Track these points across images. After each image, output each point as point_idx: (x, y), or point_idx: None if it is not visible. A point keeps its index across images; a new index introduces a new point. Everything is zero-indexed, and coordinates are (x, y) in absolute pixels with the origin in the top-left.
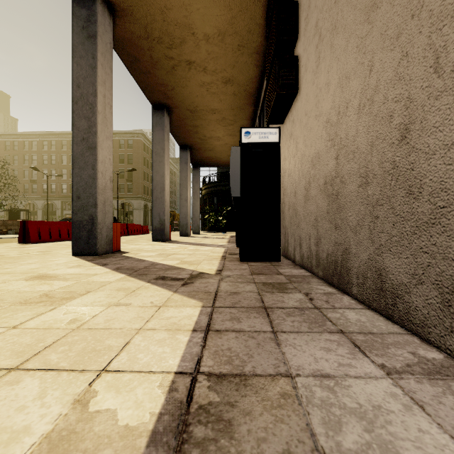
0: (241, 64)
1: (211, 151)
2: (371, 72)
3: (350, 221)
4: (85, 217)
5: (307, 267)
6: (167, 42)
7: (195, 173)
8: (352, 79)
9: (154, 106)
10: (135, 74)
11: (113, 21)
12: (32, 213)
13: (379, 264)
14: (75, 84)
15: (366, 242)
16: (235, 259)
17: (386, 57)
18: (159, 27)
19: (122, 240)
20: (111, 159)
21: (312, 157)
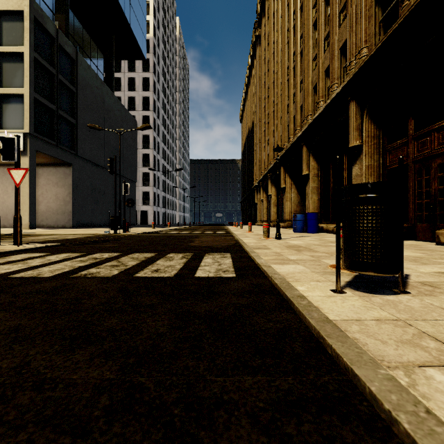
0: None
1: None
2: (3, 208)
3: None
4: None
5: None
6: None
7: None
8: (0, 207)
9: None
10: None
11: None
12: None
13: (4, 224)
14: None
15: (2, 222)
16: None
17: (5, 208)
18: None
19: None
20: None
21: None
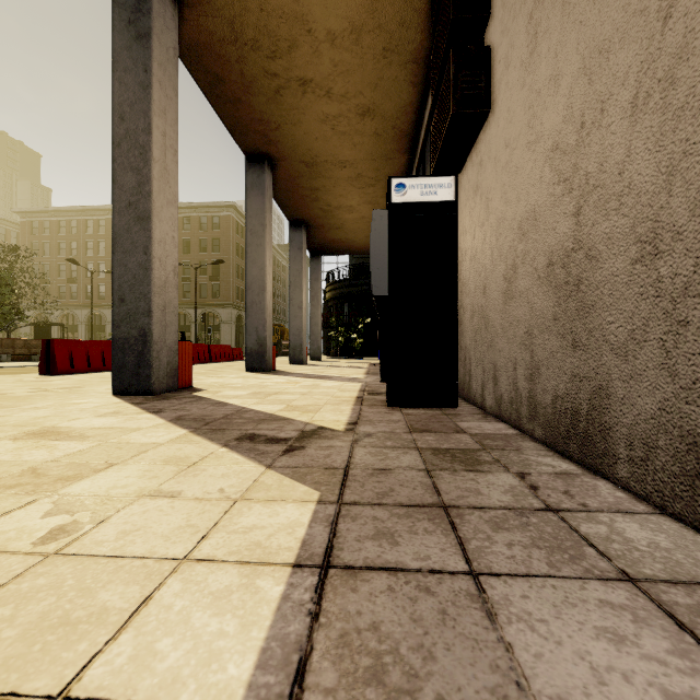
0: (388, 81)
1: (340, 230)
2: (668, 21)
3: (610, 333)
4: (133, 332)
5: (509, 418)
6: (268, 48)
7: (314, 265)
8: (615, 51)
9: (249, 156)
10: (217, 105)
11: (179, 14)
12: (70, 330)
13: (693, 423)
14: (117, 114)
15: (654, 376)
16: (378, 403)
17: None
18: (254, 21)
19: (199, 370)
20: (176, 237)
21: (520, 219)
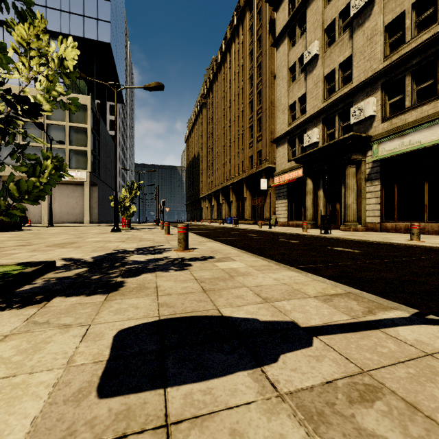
0: None
1: None
2: None
3: None
4: None
5: (35, 223)
6: None
7: None
8: None
9: None
10: None
11: None
12: None
13: None
14: None
15: None
16: None
17: None
18: None
19: None
20: None
21: (36, 213)
